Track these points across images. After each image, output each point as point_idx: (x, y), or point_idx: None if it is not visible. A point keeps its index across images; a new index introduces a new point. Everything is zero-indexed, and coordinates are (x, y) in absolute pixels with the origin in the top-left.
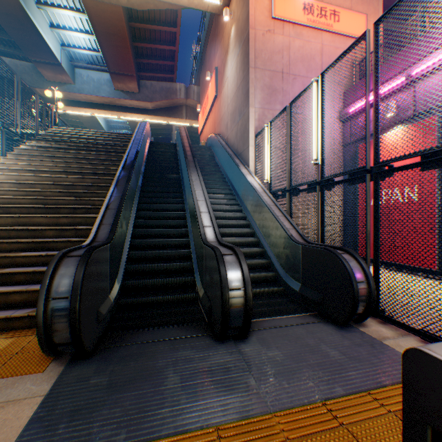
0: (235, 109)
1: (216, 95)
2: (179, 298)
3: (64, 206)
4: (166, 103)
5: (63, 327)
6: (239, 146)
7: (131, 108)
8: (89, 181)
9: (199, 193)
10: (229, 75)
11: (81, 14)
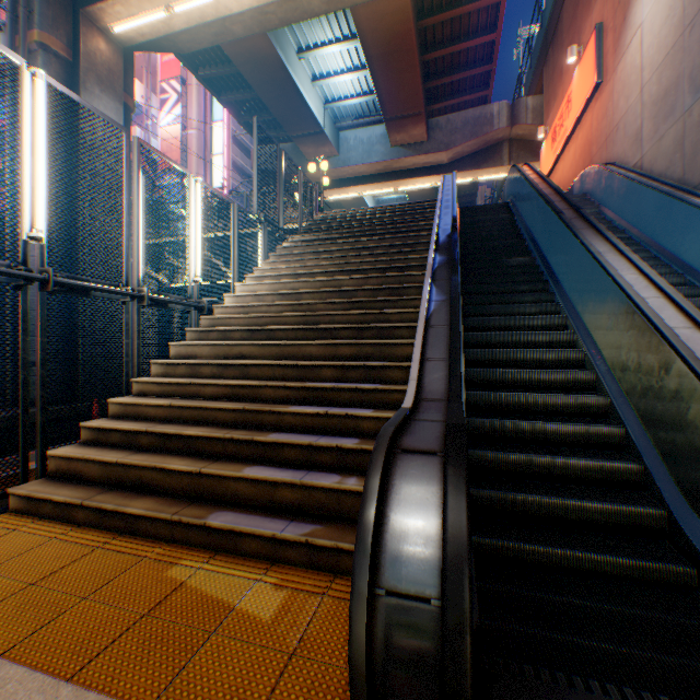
0: (675, 82)
1: (596, 84)
2: (627, 568)
3: (343, 326)
4: (471, 146)
5: (413, 692)
6: (695, 166)
7: (413, 169)
8: (373, 283)
9: (634, 281)
10: (646, 16)
11: (348, 42)
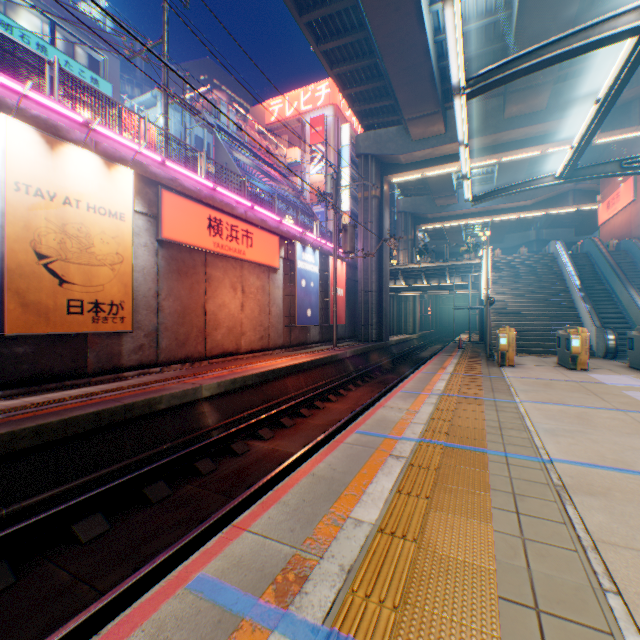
0: None
1: (632, 200)
2: None
3: (549, 313)
4: (546, 196)
5: (610, 347)
6: None
7: (505, 209)
8: (547, 298)
9: (639, 304)
10: None
11: None
